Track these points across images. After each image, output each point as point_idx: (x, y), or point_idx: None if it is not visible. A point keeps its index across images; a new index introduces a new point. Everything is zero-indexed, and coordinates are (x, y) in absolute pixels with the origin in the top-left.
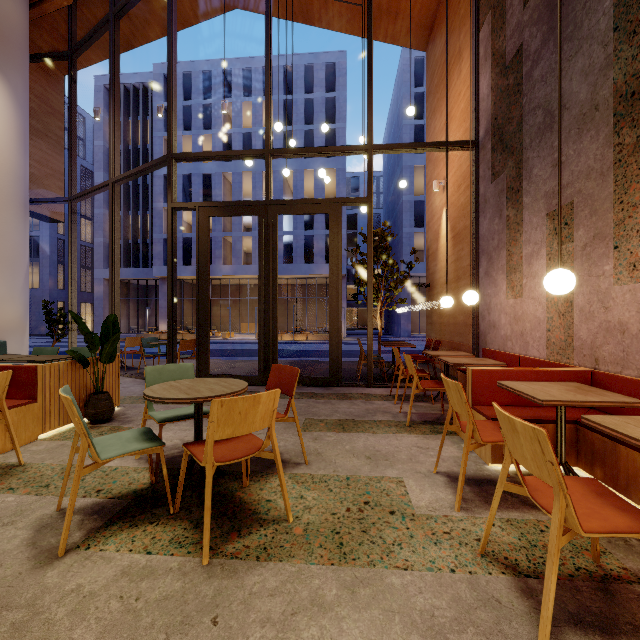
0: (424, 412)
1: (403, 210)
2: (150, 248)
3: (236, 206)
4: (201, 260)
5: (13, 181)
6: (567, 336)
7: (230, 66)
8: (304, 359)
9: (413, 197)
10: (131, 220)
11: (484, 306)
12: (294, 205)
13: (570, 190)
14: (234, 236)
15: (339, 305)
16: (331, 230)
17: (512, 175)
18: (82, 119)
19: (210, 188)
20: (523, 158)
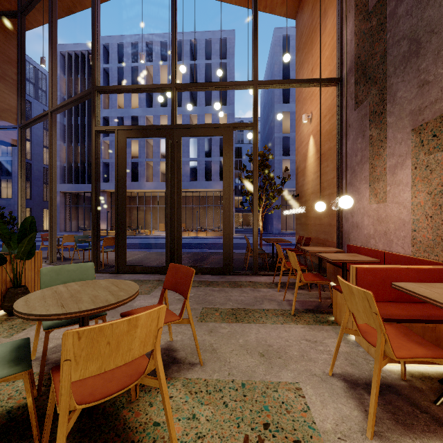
0: (304, 300)
1: (275, 143)
2: None
3: (148, 129)
4: (119, 173)
5: None
6: (435, 236)
7: (151, 39)
8: (204, 250)
9: (282, 134)
10: (79, 149)
11: (347, 210)
12: (195, 129)
13: (439, 105)
14: (154, 161)
15: (231, 209)
16: (224, 149)
17: (375, 101)
18: (44, 76)
19: None
20: (387, 85)
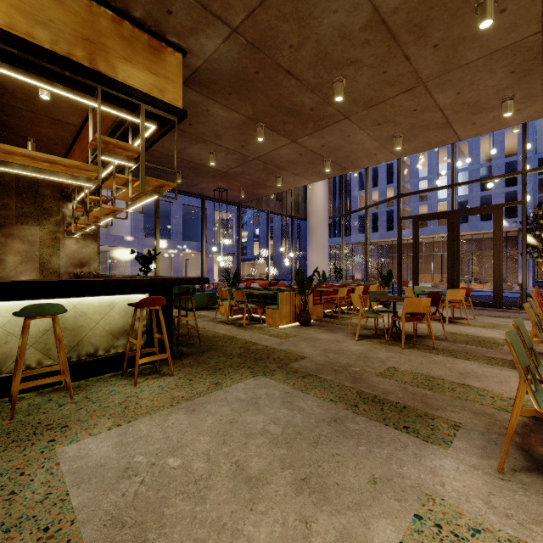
0: None
1: None
2: (349, 223)
3: (434, 215)
4: (415, 243)
5: (325, 213)
6: None
7: None
8: None
9: None
10: (337, 206)
11: None
12: (469, 211)
13: None
14: (411, 206)
15: (500, 263)
16: (495, 222)
17: None
18: None
19: (391, 172)
20: None
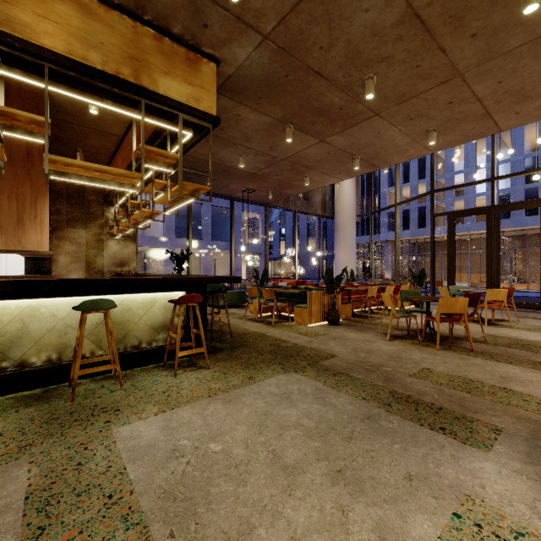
0: None
1: None
2: (378, 220)
3: (471, 211)
4: (450, 240)
5: (353, 211)
6: None
7: None
8: None
9: None
10: (365, 203)
11: None
12: (512, 205)
13: None
14: (446, 202)
15: None
16: None
17: None
18: None
19: (423, 167)
20: None
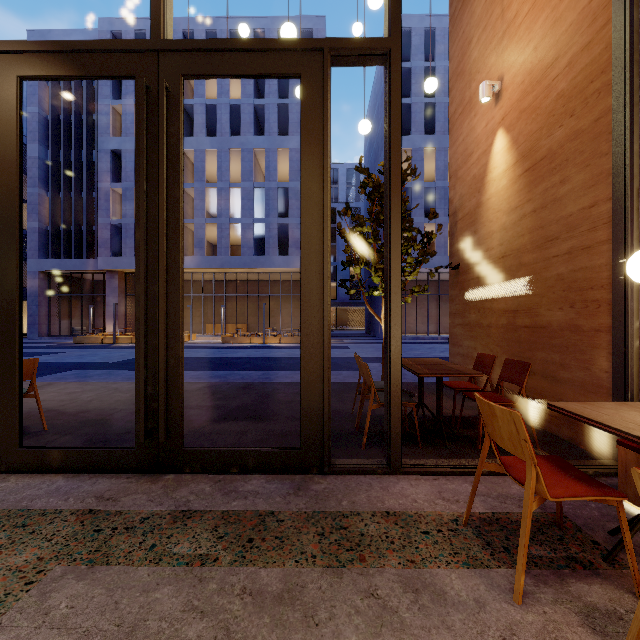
0: None
1: None
2: (96, 236)
3: (83, 53)
4: None
5: None
6: None
7: (191, 26)
8: (271, 373)
9: None
10: (73, 202)
11: None
12: (220, 53)
13: None
14: (196, 223)
15: (324, 285)
16: (305, 113)
17: None
18: None
19: None
20: None
